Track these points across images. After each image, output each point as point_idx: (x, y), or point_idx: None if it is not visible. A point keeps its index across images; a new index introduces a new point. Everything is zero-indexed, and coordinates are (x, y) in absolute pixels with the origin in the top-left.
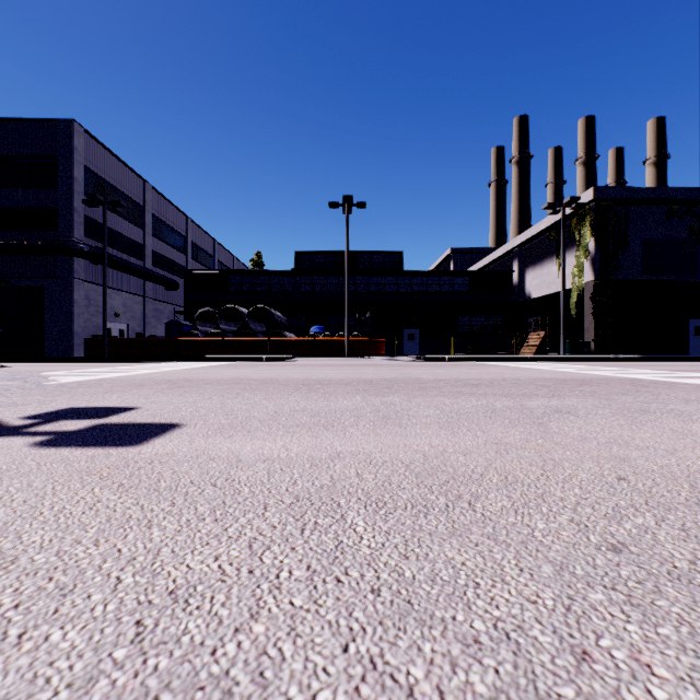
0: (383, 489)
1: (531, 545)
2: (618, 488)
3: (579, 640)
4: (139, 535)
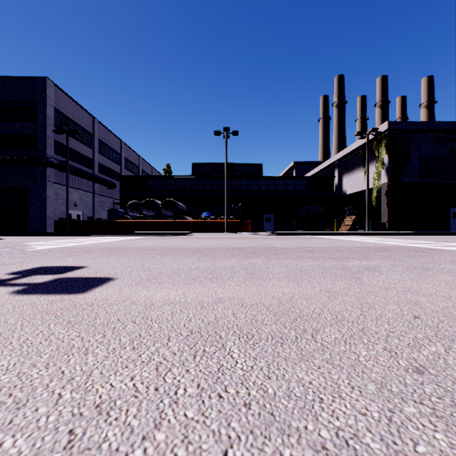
0: (251, 325)
1: (358, 368)
2: (415, 324)
3: (401, 446)
4: (78, 360)
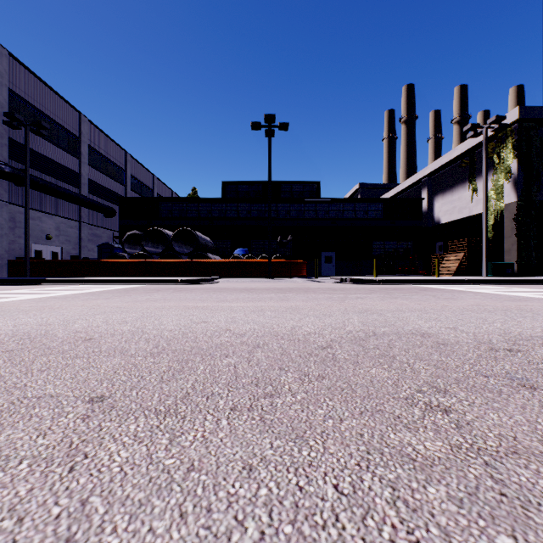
0: None
1: None
2: None
3: None
4: None
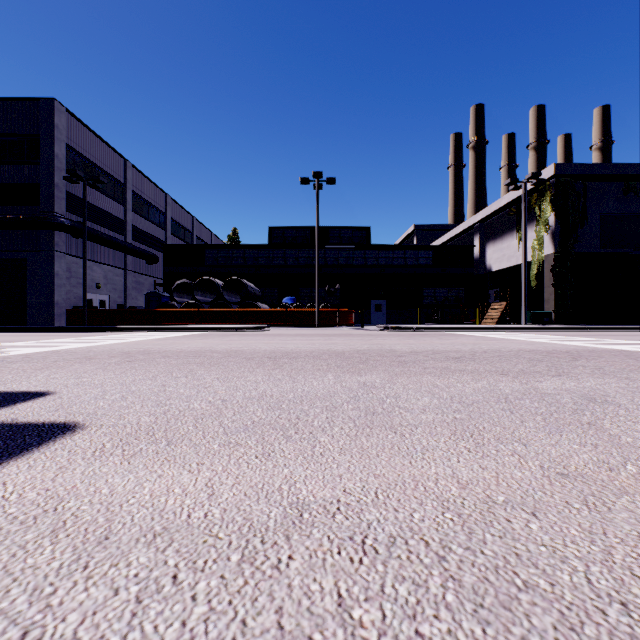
0: None
1: None
2: None
3: None
4: None
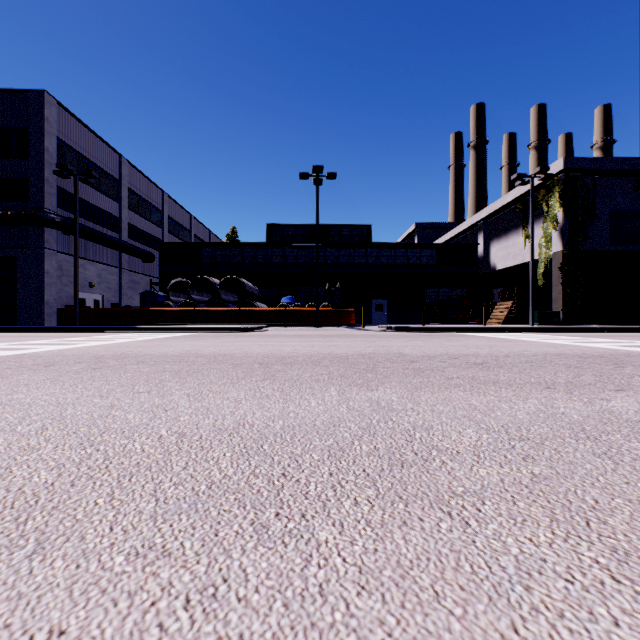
0: None
1: None
2: None
3: None
4: None
